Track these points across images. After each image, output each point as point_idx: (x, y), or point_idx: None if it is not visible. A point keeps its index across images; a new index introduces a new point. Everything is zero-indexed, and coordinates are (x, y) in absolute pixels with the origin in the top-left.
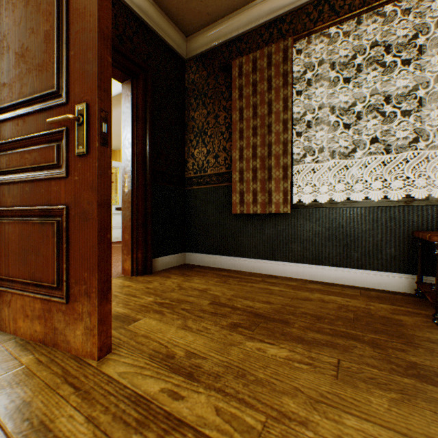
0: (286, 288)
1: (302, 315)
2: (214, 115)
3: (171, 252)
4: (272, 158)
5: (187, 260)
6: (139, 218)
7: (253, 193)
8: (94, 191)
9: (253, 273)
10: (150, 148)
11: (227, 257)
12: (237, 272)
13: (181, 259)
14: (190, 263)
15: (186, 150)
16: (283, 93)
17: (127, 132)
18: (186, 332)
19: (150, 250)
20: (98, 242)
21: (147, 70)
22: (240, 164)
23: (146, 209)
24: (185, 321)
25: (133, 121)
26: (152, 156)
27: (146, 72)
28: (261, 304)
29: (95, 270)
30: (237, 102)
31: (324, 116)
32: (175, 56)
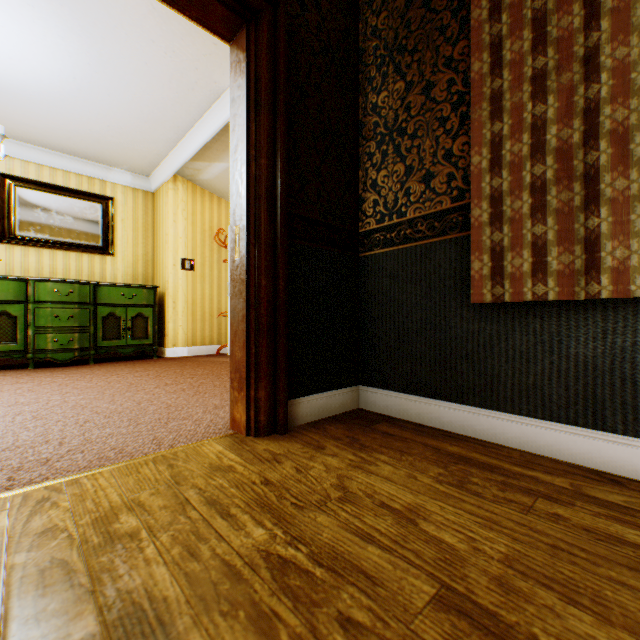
0: None
1: None
2: (422, 86)
3: (329, 386)
4: (602, 143)
5: (361, 401)
6: (261, 315)
7: (534, 248)
8: None
9: (531, 456)
10: (284, 166)
11: (454, 406)
12: (484, 448)
13: (350, 400)
14: (368, 408)
15: (360, 178)
16: None
17: (238, 138)
18: None
19: (284, 383)
20: None
21: None
22: (492, 180)
23: (276, 295)
24: None
25: (248, 112)
26: (287, 183)
27: (276, 8)
28: None
29: None
30: (483, 29)
31: None
32: None
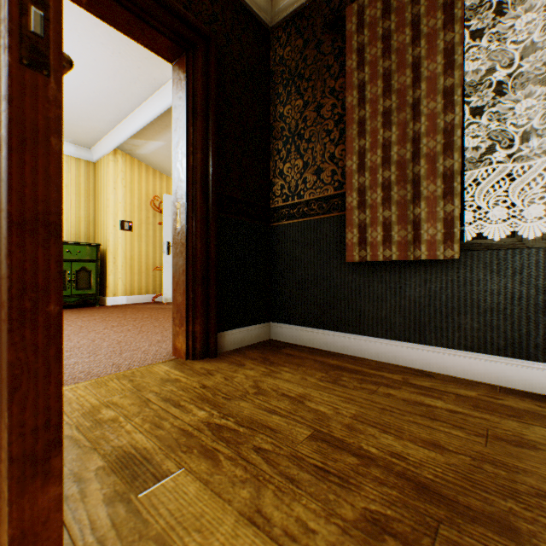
0: (460, 405)
1: (540, 502)
2: (314, 105)
3: (248, 322)
4: (421, 161)
5: (272, 334)
6: (197, 270)
7: (384, 225)
8: (3, 187)
9: (383, 363)
10: (214, 159)
11: (336, 333)
12: (354, 361)
13: (264, 333)
14: (277, 338)
15: (271, 167)
16: (444, 39)
17: (180, 136)
18: (256, 541)
19: (214, 320)
20: (12, 327)
21: (209, 36)
22: (359, 178)
23: (208, 255)
24: (257, 492)
25: (187, 118)
26: (217, 172)
27: (208, 42)
28: (421, 451)
29: (4, 403)
30: (353, 74)
31: (530, 71)
32: (254, 22)
